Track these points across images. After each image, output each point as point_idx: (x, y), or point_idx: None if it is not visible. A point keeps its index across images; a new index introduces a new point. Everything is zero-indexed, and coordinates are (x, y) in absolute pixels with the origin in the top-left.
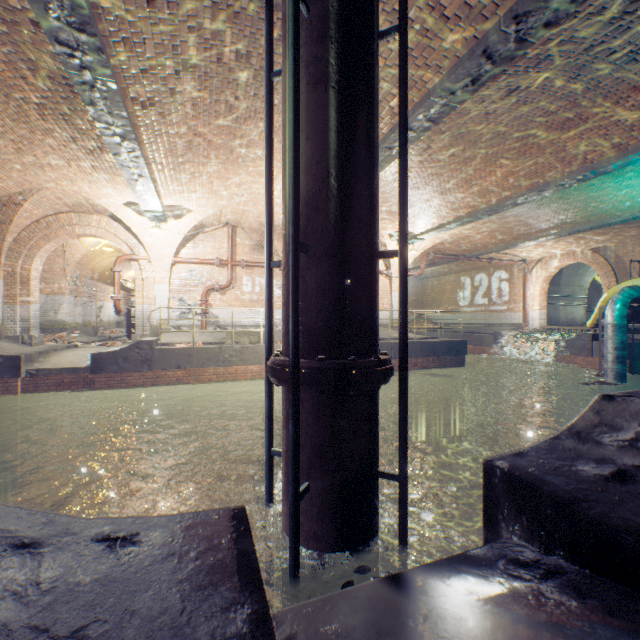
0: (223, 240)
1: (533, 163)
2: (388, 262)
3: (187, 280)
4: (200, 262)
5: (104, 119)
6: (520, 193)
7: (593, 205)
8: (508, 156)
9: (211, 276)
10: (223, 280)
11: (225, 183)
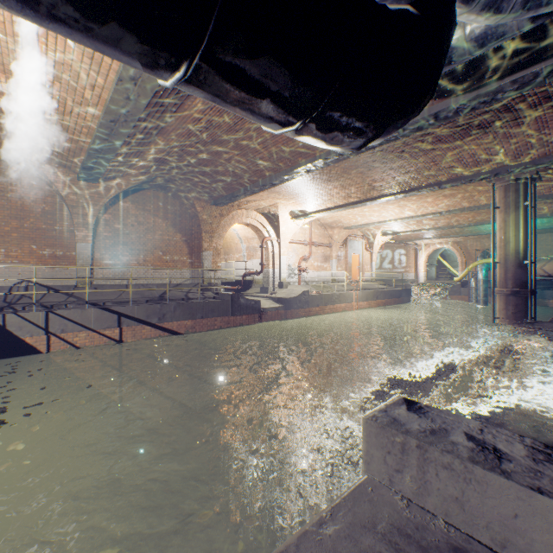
0: (306, 229)
1: (484, 215)
2: (372, 244)
3: (291, 253)
4: (298, 242)
5: (398, 196)
6: (468, 223)
7: (478, 227)
8: (478, 212)
9: (301, 251)
10: (306, 253)
11: (361, 207)
